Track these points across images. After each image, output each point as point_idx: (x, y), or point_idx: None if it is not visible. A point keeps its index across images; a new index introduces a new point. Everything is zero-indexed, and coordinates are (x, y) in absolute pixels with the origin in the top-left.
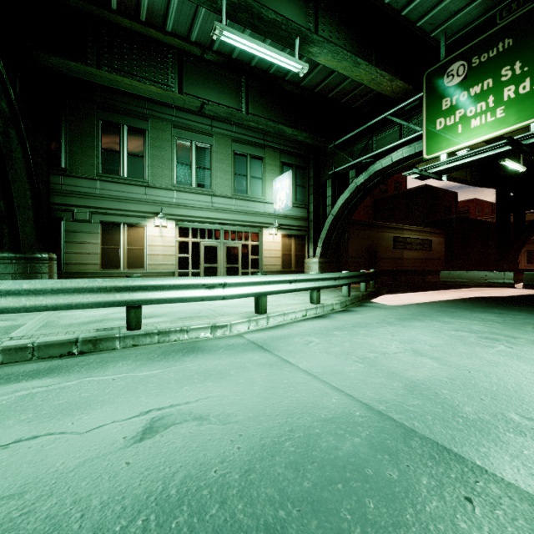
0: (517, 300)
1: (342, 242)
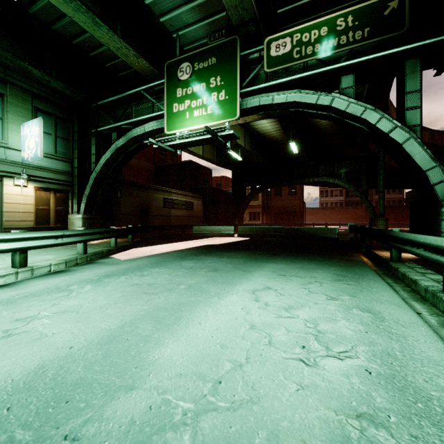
0: (224, 246)
1: (114, 199)
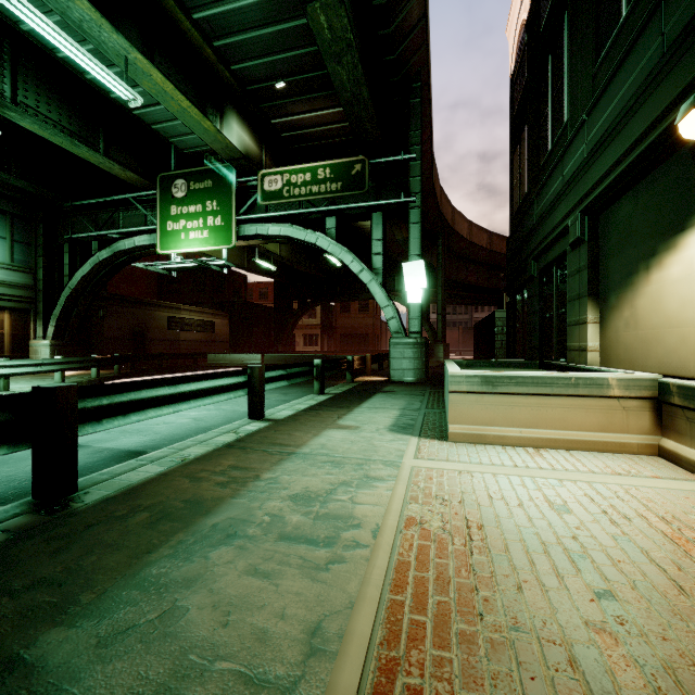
0: None
1: (95, 320)
